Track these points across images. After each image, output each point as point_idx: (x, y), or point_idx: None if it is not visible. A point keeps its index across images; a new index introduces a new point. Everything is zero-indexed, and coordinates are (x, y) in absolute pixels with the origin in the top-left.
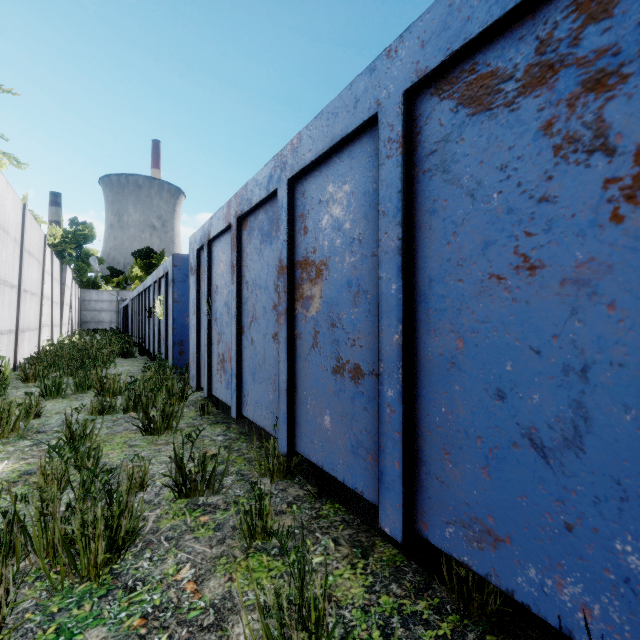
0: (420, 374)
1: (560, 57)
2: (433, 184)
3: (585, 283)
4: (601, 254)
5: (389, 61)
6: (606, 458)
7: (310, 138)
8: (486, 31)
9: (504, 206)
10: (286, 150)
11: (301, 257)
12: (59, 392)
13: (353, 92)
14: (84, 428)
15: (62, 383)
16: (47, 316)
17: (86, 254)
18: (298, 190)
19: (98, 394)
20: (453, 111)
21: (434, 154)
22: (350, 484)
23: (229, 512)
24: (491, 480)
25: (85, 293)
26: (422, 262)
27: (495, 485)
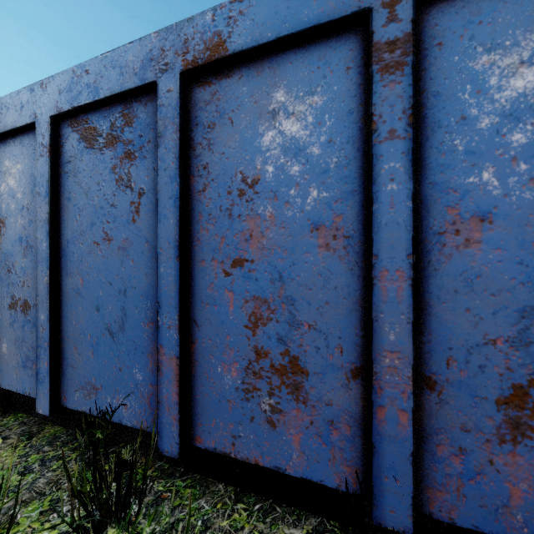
0: (63, 302)
1: (118, 135)
2: (69, 182)
3: (125, 249)
4: (130, 236)
5: (42, 90)
6: (131, 332)
7: None
8: (88, 105)
9: (99, 204)
10: None
11: None
12: None
13: (20, 98)
14: None
15: None
16: None
17: None
18: None
19: None
20: (79, 141)
21: (70, 163)
22: (21, 391)
23: None
24: (94, 357)
25: None
26: (64, 230)
27: (96, 359)
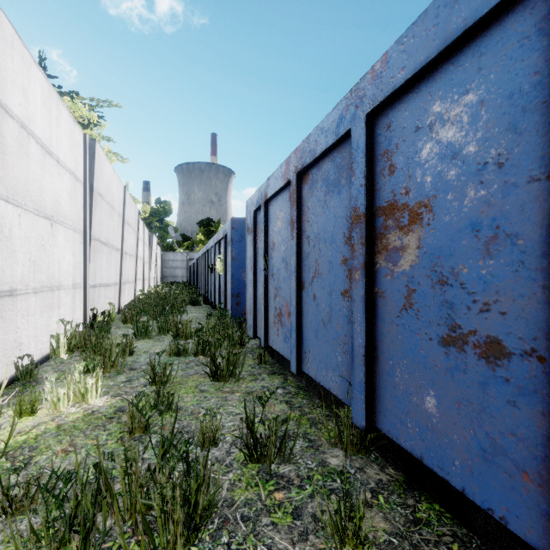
0: None
1: None
2: None
3: None
4: None
5: None
6: None
7: (403, 53)
8: None
9: None
10: (364, 81)
11: (384, 202)
12: (147, 334)
13: None
14: (164, 371)
15: (149, 326)
16: (140, 272)
17: (166, 225)
18: (379, 124)
19: (174, 337)
20: None
21: None
22: (477, 499)
23: (305, 491)
24: None
25: (165, 254)
26: None
27: None
